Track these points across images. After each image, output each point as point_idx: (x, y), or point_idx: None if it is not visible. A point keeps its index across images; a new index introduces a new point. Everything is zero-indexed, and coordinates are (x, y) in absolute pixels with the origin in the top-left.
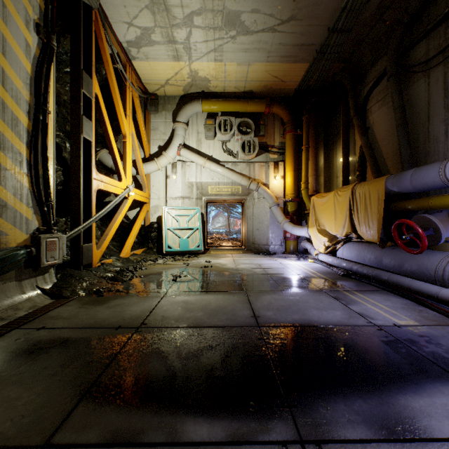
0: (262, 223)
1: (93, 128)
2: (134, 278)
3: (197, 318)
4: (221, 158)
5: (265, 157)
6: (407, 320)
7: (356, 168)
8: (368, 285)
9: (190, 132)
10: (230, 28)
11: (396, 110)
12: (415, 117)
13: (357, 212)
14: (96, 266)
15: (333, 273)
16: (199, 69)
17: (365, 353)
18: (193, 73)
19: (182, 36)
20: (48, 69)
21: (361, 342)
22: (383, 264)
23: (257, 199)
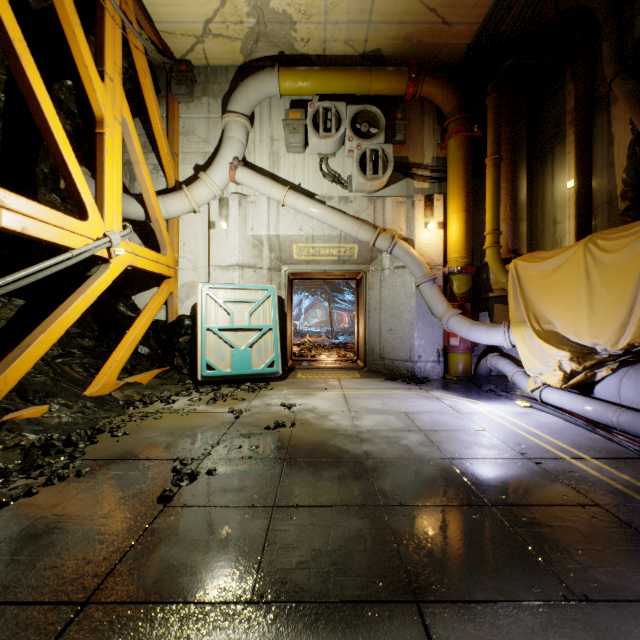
0: (400, 317)
1: None
2: (50, 485)
3: None
4: (318, 189)
5: (405, 187)
6: None
7: (619, 195)
8: None
9: (257, 139)
10: None
11: None
12: None
13: None
14: None
15: (633, 459)
16: None
17: None
18: None
19: None
20: None
21: None
22: None
23: (388, 270)
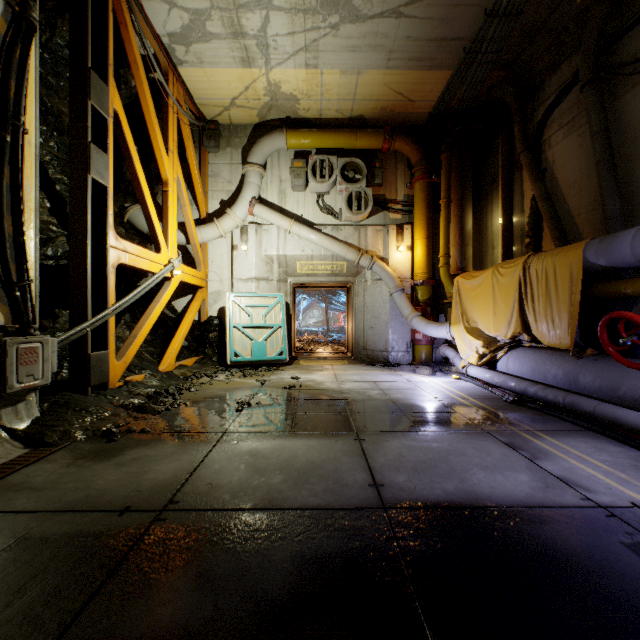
0: (379, 318)
1: (110, 165)
2: (174, 407)
3: (272, 488)
4: (315, 219)
5: (383, 218)
6: None
7: (525, 233)
8: (558, 420)
9: (269, 180)
10: (330, 10)
11: (595, 137)
12: (628, 147)
13: (532, 301)
14: (115, 387)
15: (495, 399)
16: (282, 81)
17: (603, 577)
18: (273, 87)
19: (254, 24)
20: (23, 57)
21: (586, 548)
22: (580, 385)
23: (370, 282)
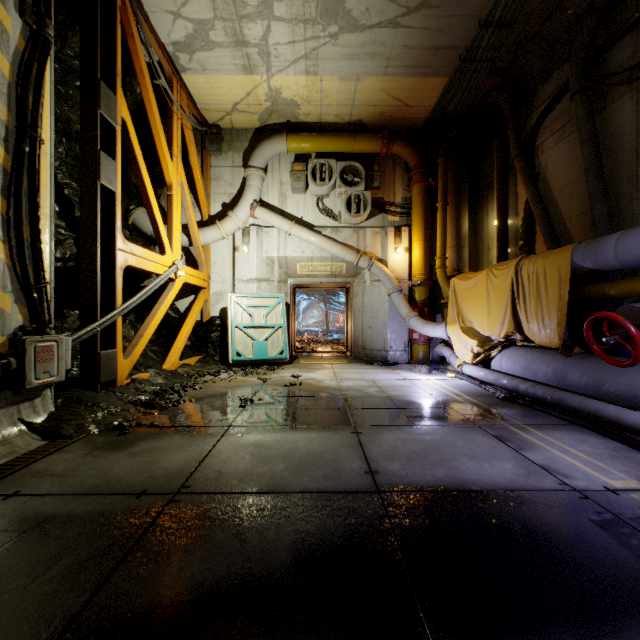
0: (377, 318)
1: (118, 171)
2: (180, 404)
3: (275, 475)
4: (315, 221)
5: (381, 220)
6: (624, 479)
7: (519, 235)
8: (546, 415)
9: (269, 183)
10: (329, 21)
11: (584, 144)
12: (615, 154)
13: (524, 302)
14: (123, 385)
15: (488, 396)
16: (283, 87)
17: (570, 547)
18: (274, 93)
19: (256, 33)
20: (40, 72)
21: (558, 524)
22: (568, 382)
23: (369, 282)
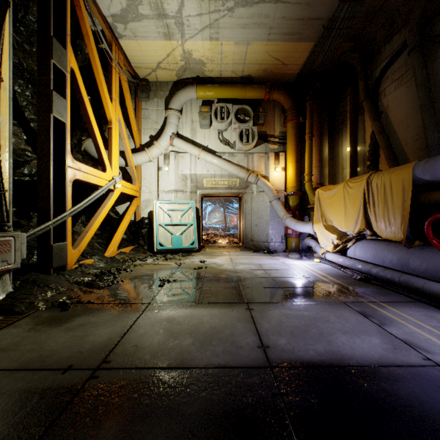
0: (261, 218)
1: (68, 107)
2: (114, 284)
3: (183, 349)
4: (217, 148)
5: (264, 147)
6: None
7: (367, 158)
8: (395, 293)
9: (184, 121)
10: None
11: (419, 87)
12: None
13: (373, 206)
14: (72, 269)
15: (347, 277)
16: (193, 50)
17: None
18: (187, 54)
19: (173, 8)
20: None
21: (435, 404)
22: (410, 268)
23: (255, 193)
